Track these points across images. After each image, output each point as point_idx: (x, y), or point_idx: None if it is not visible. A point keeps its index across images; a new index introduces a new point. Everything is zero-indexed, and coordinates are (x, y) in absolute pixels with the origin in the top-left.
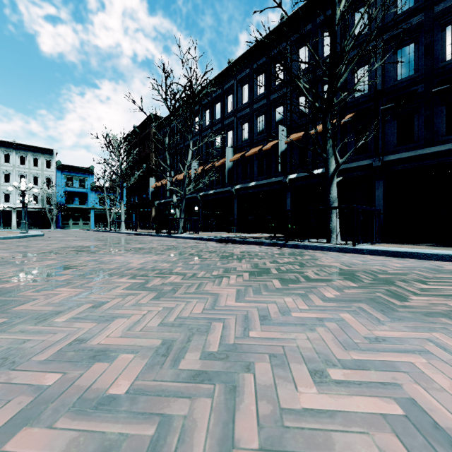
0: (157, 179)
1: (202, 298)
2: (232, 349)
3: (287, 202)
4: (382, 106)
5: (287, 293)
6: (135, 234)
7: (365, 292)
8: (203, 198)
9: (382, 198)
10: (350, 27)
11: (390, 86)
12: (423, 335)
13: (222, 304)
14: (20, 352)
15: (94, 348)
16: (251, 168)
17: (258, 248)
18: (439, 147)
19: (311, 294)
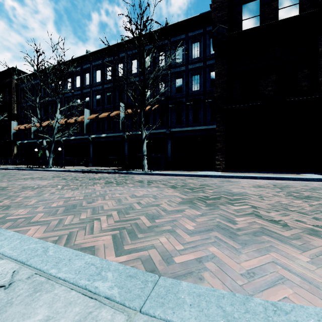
0: (20, 123)
1: (89, 189)
2: (103, 194)
3: (125, 148)
4: (170, 104)
5: (118, 186)
6: (3, 169)
7: (141, 185)
8: (66, 141)
9: (170, 149)
10: (157, 60)
11: (173, 95)
12: (145, 189)
13: (97, 189)
14: (46, 199)
15: (67, 197)
16: (102, 125)
17: (108, 175)
18: (190, 128)
19: (125, 186)
